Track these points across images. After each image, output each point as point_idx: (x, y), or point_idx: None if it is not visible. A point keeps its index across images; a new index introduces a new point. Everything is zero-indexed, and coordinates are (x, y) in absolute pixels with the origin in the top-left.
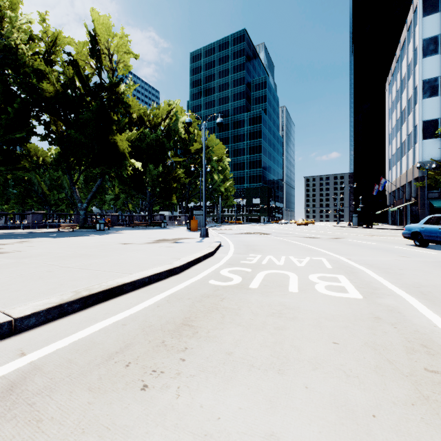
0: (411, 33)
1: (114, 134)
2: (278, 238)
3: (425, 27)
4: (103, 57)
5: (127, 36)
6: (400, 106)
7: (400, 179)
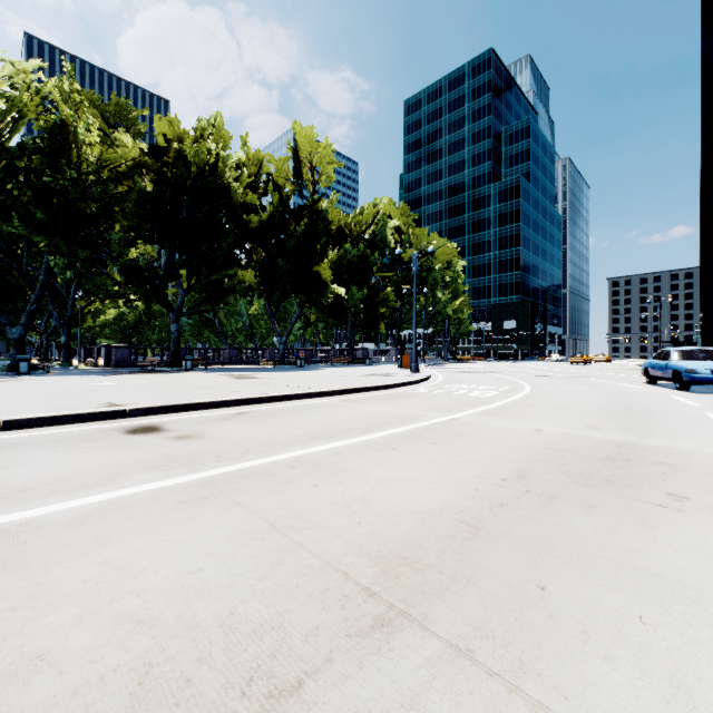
0: None
1: (317, 260)
2: (502, 376)
3: None
4: (303, 171)
5: (330, 144)
6: None
7: None
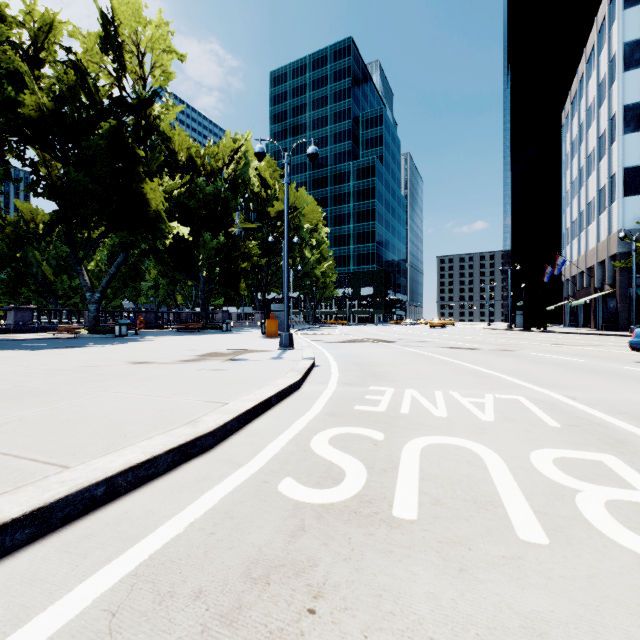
0: (605, 35)
1: (141, 179)
2: (409, 349)
3: (628, 25)
4: (126, 58)
5: (165, 24)
6: (586, 148)
7: (586, 258)
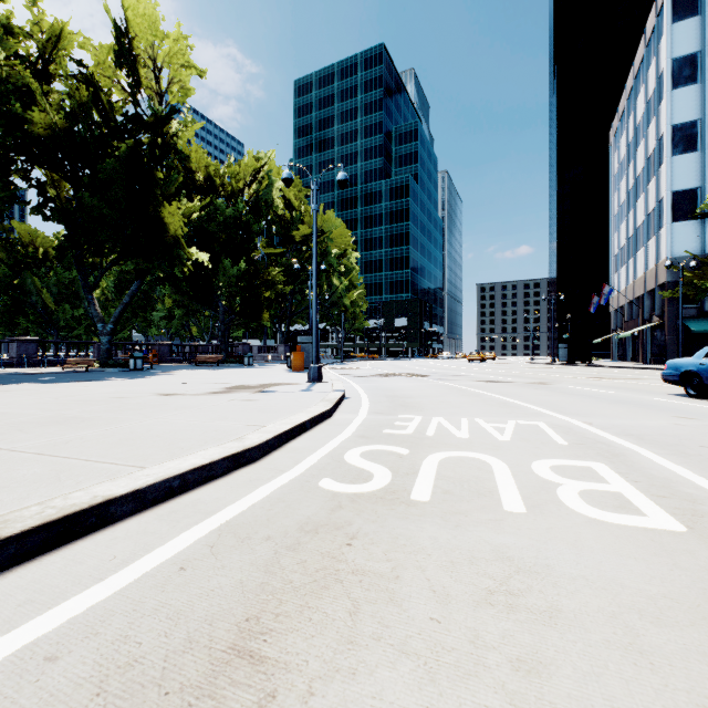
0: (653, 50)
1: (158, 202)
2: (443, 382)
3: (676, 40)
4: (141, 72)
5: (184, 35)
6: (634, 169)
7: (634, 287)
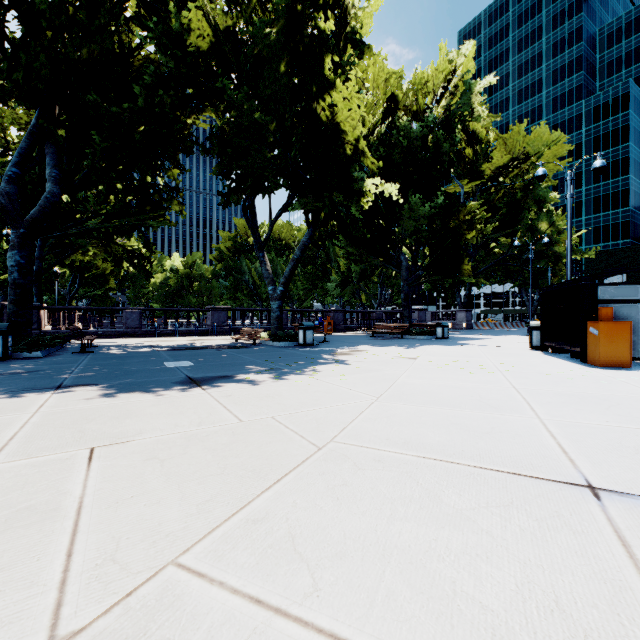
0: None
1: (331, 85)
2: None
3: None
4: None
5: None
6: None
7: None
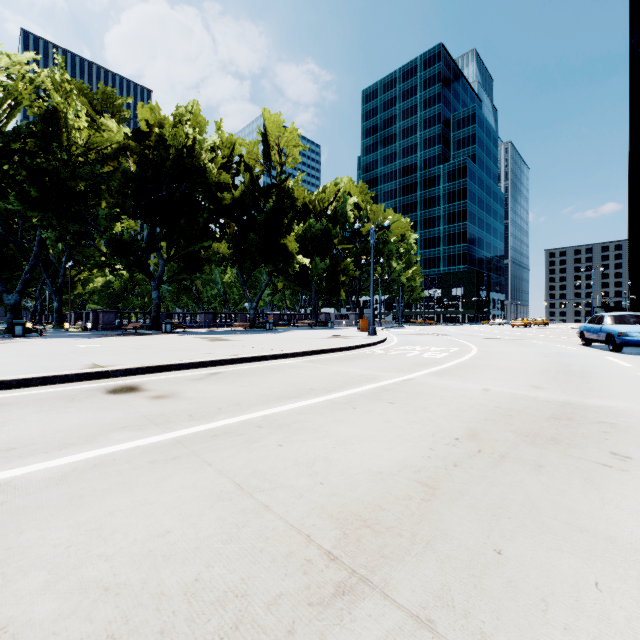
0: None
1: (284, 234)
2: (451, 338)
3: None
4: (271, 154)
5: (295, 129)
6: None
7: None
